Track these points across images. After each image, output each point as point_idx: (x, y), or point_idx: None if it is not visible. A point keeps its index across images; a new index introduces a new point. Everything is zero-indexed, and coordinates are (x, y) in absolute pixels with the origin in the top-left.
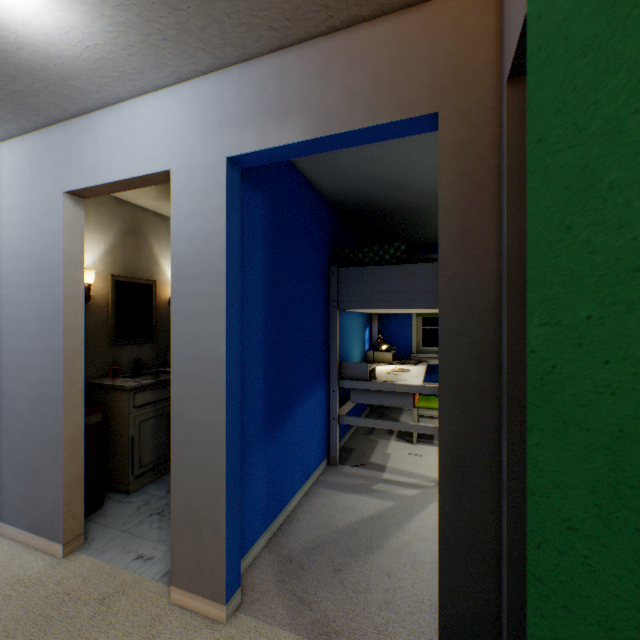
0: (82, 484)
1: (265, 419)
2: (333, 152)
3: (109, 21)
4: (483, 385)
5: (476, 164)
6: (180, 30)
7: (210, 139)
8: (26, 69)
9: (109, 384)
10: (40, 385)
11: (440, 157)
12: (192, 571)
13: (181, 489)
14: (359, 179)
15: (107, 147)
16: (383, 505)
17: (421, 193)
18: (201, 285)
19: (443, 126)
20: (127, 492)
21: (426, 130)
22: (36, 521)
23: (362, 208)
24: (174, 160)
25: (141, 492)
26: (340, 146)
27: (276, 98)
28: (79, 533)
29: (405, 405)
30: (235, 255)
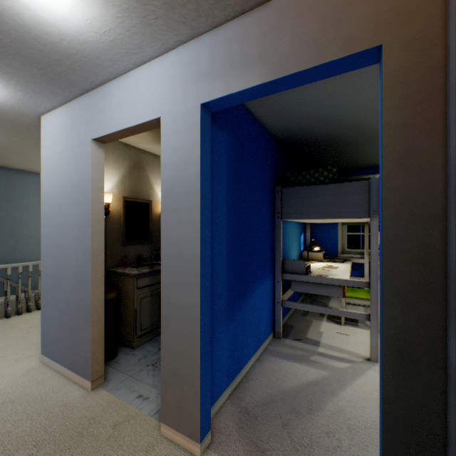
0: (103, 341)
1: (228, 302)
2: (279, 97)
3: (118, 9)
4: (427, 286)
5: (420, 86)
6: (167, 9)
7: (188, 91)
8: (66, 54)
9: (121, 272)
10: (77, 272)
11: (383, 84)
12: (175, 414)
13: (168, 352)
14: (299, 118)
15: (118, 105)
16: (319, 374)
17: (349, 126)
18: (182, 201)
19: (386, 56)
20: (132, 347)
21: (367, 64)
22: (75, 363)
23: (300, 141)
24: (163, 110)
25: (141, 348)
26: (290, 86)
27: (238, 53)
28: (101, 374)
29: (336, 295)
30: (206, 178)
